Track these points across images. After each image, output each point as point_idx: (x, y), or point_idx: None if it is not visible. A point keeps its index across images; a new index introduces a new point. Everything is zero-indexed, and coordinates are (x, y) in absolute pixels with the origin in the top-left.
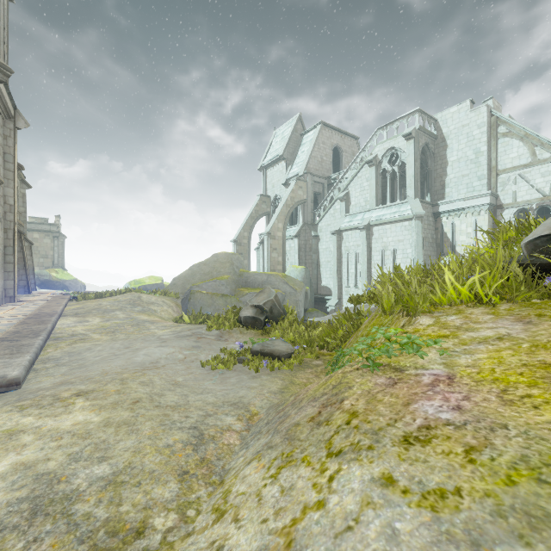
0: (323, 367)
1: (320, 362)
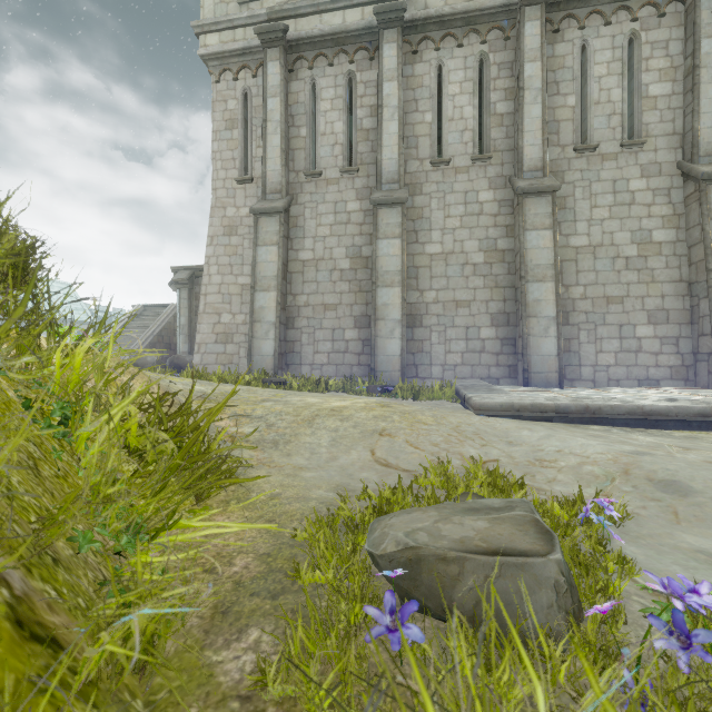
0: (198, 614)
1: (236, 665)
